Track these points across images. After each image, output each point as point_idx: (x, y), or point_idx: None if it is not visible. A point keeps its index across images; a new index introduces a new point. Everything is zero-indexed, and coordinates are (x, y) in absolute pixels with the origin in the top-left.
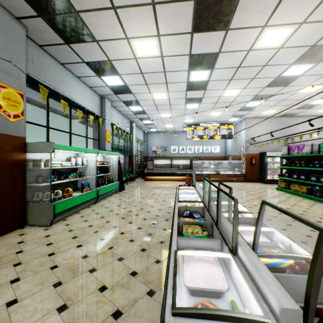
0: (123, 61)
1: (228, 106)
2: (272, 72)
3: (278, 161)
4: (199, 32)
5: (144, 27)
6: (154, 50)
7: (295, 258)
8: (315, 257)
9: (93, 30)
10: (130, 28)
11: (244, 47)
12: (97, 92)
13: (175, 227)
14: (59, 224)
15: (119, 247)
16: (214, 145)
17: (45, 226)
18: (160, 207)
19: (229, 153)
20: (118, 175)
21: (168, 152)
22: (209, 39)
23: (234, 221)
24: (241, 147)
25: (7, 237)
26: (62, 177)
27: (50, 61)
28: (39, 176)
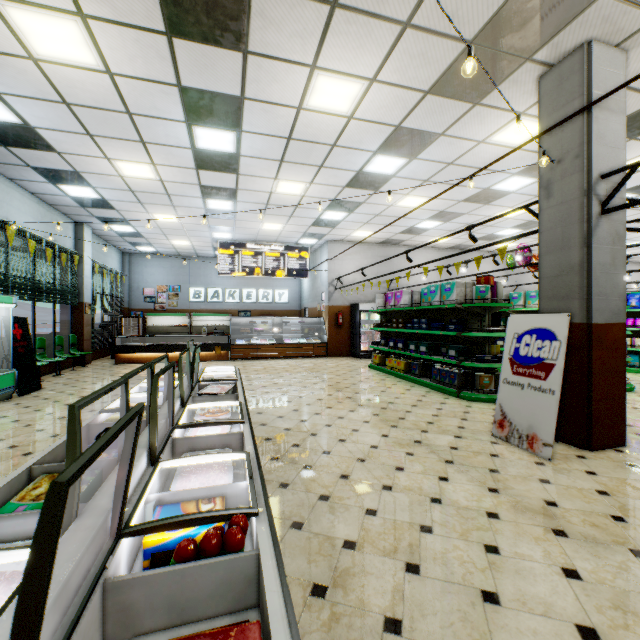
0: None
1: (292, 214)
2: (349, 160)
3: (377, 319)
4: (185, 37)
5: None
6: (83, 51)
7: (215, 520)
8: (28, 559)
9: None
10: None
11: (288, 99)
12: None
13: None
14: None
15: None
16: (279, 288)
17: None
18: None
19: (305, 304)
20: (18, 354)
21: (183, 299)
22: (214, 62)
23: (67, 461)
24: (322, 293)
25: None
26: None
27: None
28: None
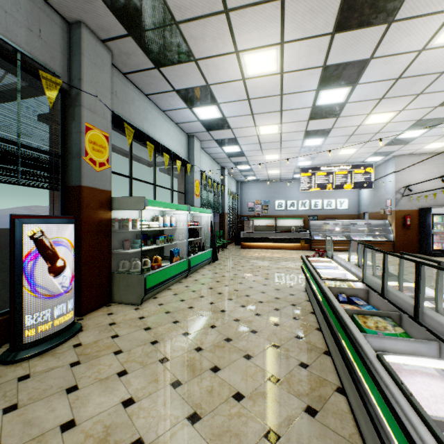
0: (226, 85)
1: (369, 139)
2: None
3: None
4: (344, 30)
5: (263, 33)
6: (272, 65)
7: None
8: None
9: (193, 46)
10: (243, 36)
11: (413, 46)
12: (184, 129)
13: (347, 318)
14: (150, 303)
15: (239, 339)
16: (340, 198)
17: (134, 305)
18: (276, 286)
19: (364, 209)
20: (210, 240)
21: (271, 208)
22: (358, 40)
23: None
24: (386, 200)
25: (95, 316)
26: (148, 242)
27: (134, 92)
28: (126, 241)
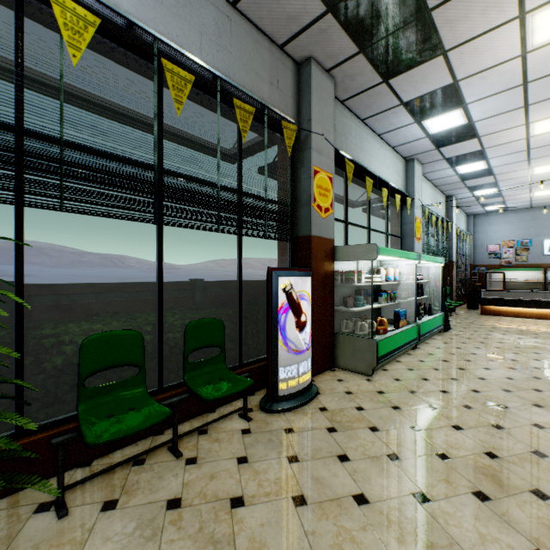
0: (487, 73)
1: None
2: None
3: None
4: None
5: None
6: None
7: None
8: None
9: (446, 33)
10: None
11: None
12: (401, 153)
13: None
14: (381, 375)
15: None
16: None
17: (363, 375)
18: None
19: None
20: (439, 300)
21: (534, 253)
22: None
23: None
24: None
25: (324, 380)
26: (369, 300)
27: (350, 121)
28: (349, 297)
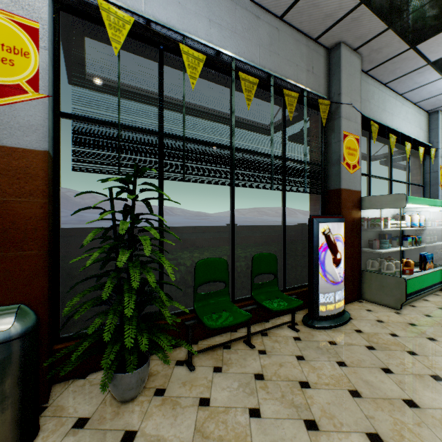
0: None
1: None
2: None
3: None
4: None
5: None
6: None
7: None
8: None
9: None
10: None
11: None
12: (424, 107)
13: None
14: (410, 310)
15: None
16: None
17: (391, 308)
18: None
19: None
20: None
21: None
22: None
23: None
24: None
25: (353, 308)
26: (393, 243)
27: (373, 87)
28: (375, 240)
